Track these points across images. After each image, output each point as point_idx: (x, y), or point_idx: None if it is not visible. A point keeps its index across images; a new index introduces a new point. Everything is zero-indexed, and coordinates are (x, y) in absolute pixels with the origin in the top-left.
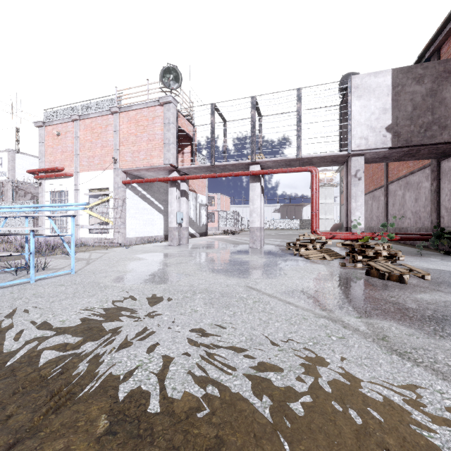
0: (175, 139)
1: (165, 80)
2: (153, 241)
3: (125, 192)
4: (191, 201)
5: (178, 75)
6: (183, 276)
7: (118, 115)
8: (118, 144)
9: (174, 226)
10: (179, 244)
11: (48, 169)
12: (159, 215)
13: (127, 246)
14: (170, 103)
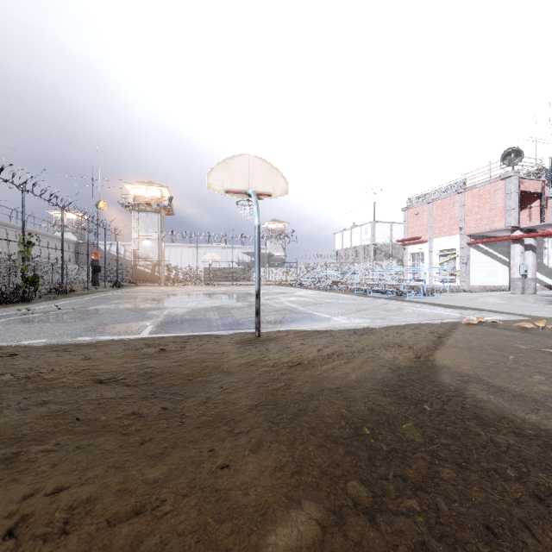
0: (516, 205)
1: (506, 159)
2: (496, 290)
3: (468, 250)
4: (549, 248)
5: (519, 151)
6: (507, 302)
7: (463, 194)
8: (463, 216)
9: (516, 277)
10: (522, 293)
11: (410, 239)
12: (503, 267)
13: (471, 291)
14: (511, 176)
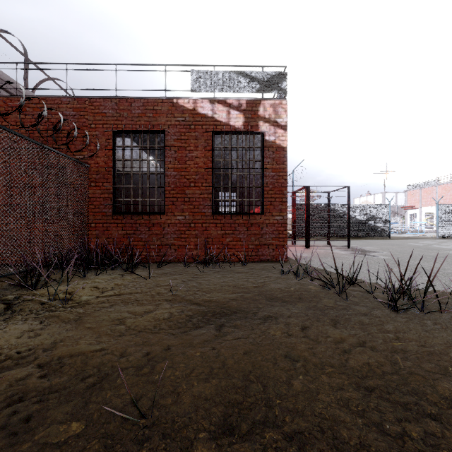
0: None
1: None
2: None
3: None
4: None
5: None
6: None
7: (437, 187)
8: (437, 197)
9: None
10: None
11: (409, 206)
12: None
13: None
14: None
